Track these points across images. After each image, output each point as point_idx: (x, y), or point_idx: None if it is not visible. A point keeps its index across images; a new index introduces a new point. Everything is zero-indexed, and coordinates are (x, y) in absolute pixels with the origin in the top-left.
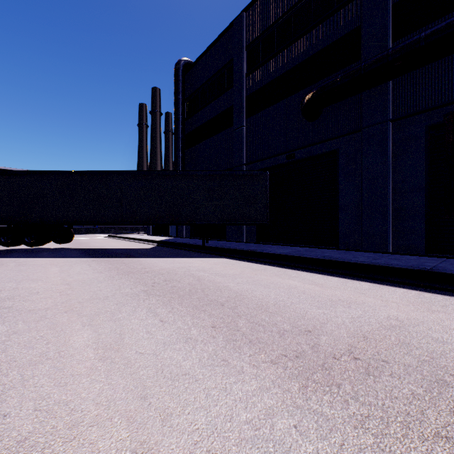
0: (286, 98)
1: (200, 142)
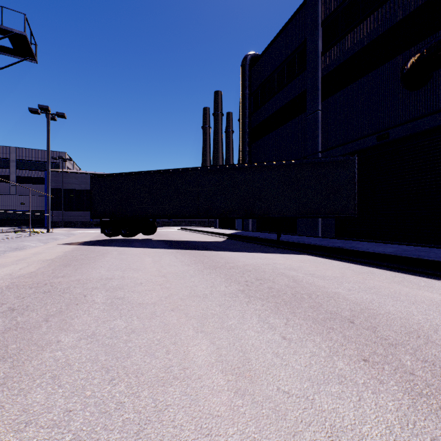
0: (376, 69)
1: (267, 134)
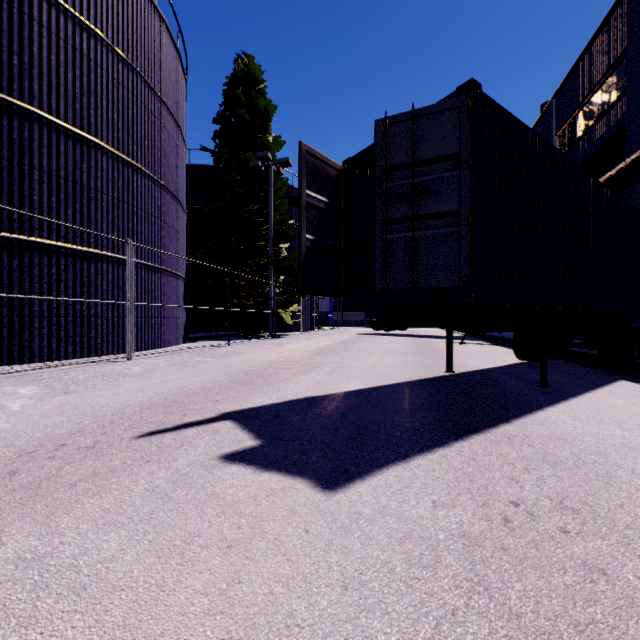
0: None
1: None
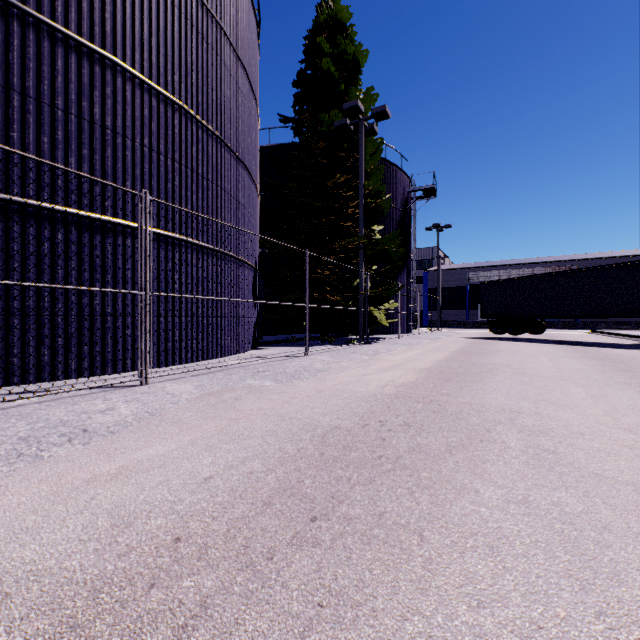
0: None
1: None
